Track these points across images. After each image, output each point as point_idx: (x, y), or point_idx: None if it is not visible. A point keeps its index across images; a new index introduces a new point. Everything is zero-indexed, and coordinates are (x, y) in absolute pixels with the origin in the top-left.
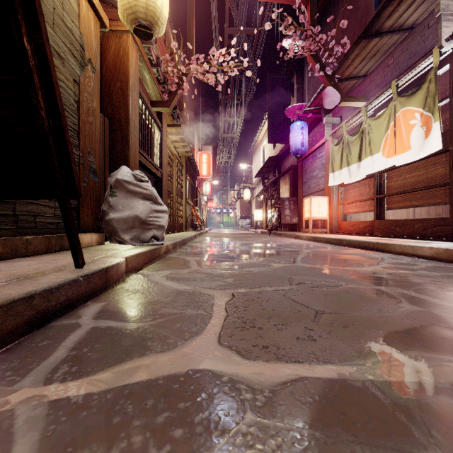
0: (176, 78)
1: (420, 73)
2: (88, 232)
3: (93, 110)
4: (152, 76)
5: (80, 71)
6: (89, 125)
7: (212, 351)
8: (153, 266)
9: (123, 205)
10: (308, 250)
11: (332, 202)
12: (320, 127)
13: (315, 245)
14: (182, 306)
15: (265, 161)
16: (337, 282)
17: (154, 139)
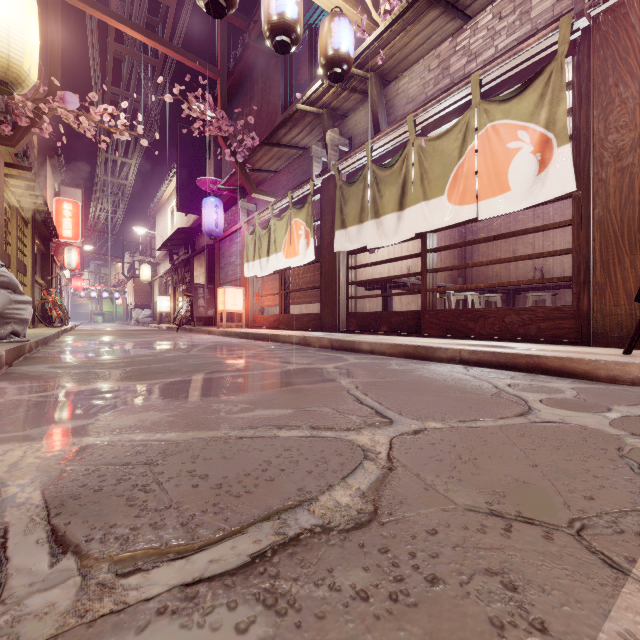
0: (30, 113)
1: (307, 193)
2: None
3: None
4: None
5: None
6: None
7: (115, 382)
8: (24, 363)
9: None
10: (211, 344)
11: (248, 293)
12: (239, 208)
13: (223, 340)
14: (85, 376)
15: (174, 228)
16: (211, 359)
17: None
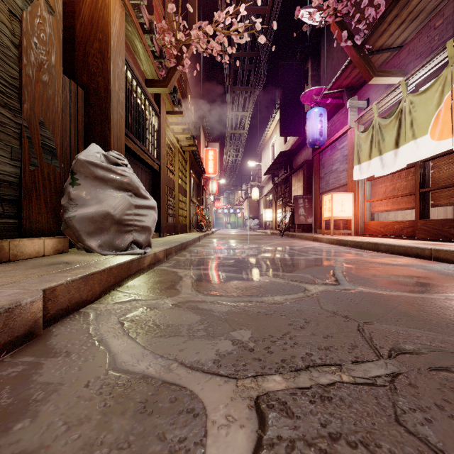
0: (174, 50)
1: None
2: (39, 236)
3: (50, 65)
4: (145, 45)
5: (22, 1)
6: (42, 85)
7: None
8: (123, 289)
9: (89, 198)
10: (342, 259)
11: (357, 198)
12: (341, 115)
13: (344, 251)
14: None
15: (274, 157)
16: None
17: (149, 125)
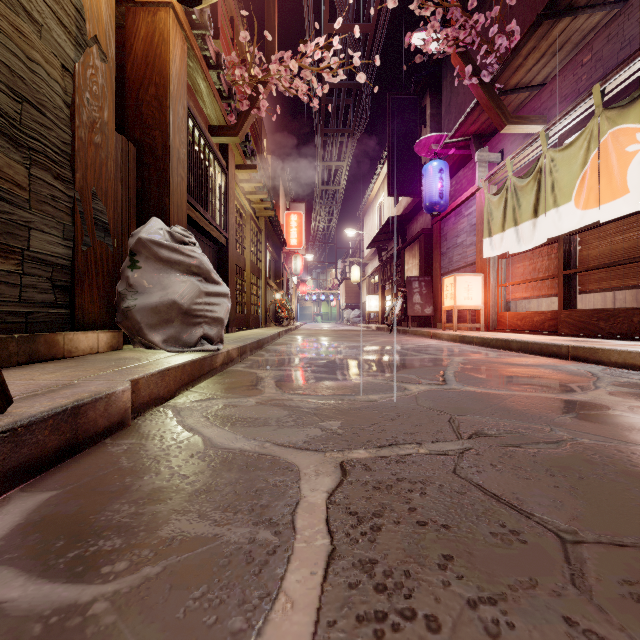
0: (248, 89)
1: None
2: (91, 329)
3: (103, 123)
4: (210, 84)
5: (75, 52)
6: (94, 148)
7: None
8: (198, 389)
9: (151, 284)
10: (460, 359)
11: (488, 282)
12: (468, 170)
13: (466, 350)
14: (222, 510)
15: (381, 224)
16: (550, 430)
17: (215, 185)
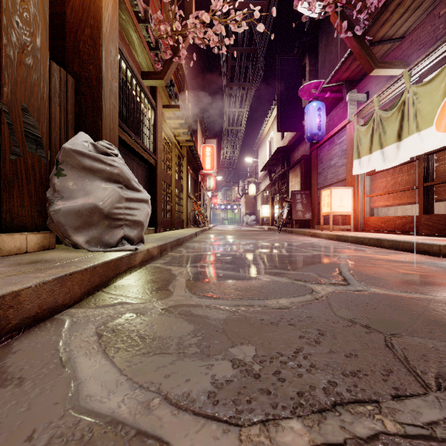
0: (171, 41)
1: None
2: (22, 231)
3: (35, 48)
4: (140, 35)
5: None
6: (25, 68)
7: None
8: (109, 290)
9: (75, 190)
10: (345, 255)
11: (356, 193)
12: (339, 109)
13: (345, 247)
14: None
15: (271, 154)
16: None
17: (145, 118)
